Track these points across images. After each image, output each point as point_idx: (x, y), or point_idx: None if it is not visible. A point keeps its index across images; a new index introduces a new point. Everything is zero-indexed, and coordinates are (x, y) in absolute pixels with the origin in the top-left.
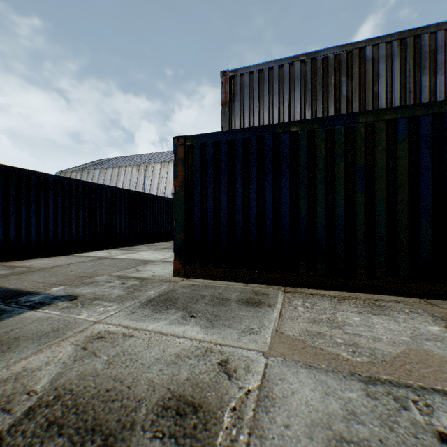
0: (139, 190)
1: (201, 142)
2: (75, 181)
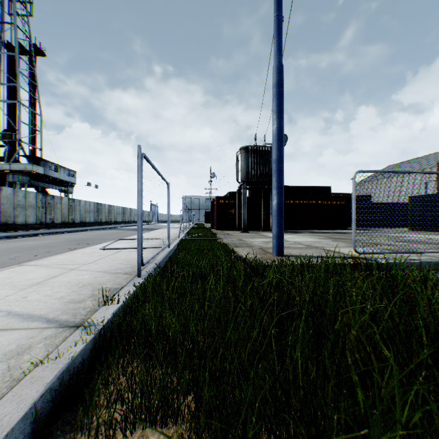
0: (421, 191)
1: (414, 197)
2: (377, 203)
